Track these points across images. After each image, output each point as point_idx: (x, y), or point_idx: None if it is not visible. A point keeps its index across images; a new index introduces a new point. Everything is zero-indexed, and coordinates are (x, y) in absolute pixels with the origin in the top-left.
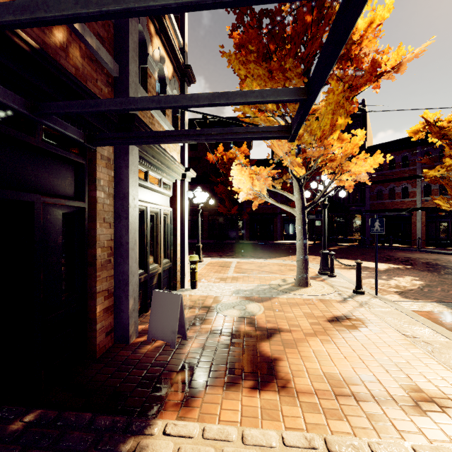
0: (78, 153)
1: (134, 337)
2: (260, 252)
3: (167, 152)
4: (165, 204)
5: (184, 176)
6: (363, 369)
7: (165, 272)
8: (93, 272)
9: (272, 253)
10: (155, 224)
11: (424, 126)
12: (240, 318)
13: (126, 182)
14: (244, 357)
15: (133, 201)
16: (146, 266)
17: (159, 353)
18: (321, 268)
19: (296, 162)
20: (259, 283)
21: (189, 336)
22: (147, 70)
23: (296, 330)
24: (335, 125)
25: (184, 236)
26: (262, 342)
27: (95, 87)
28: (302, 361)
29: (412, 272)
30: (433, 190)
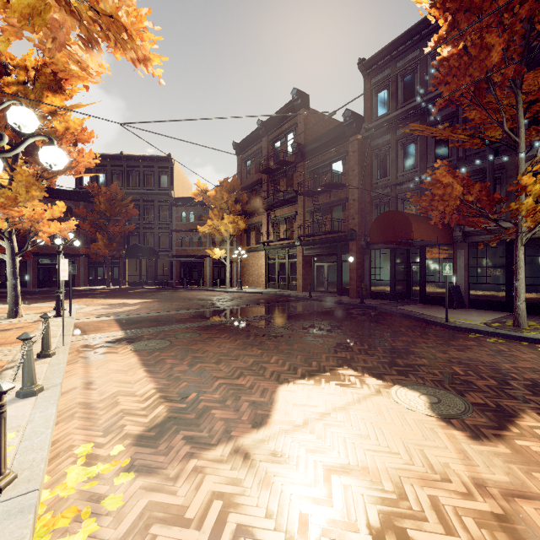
0: None
1: None
2: (31, 299)
3: None
4: None
5: None
6: None
7: None
8: None
9: (44, 299)
10: None
11: (199, 191)
12: None
13: None
14: None
15: None
16: None
17: None
18: (55, 304)
19: None
20: None
21: None
22: None
23: None
24: (18, 199)
25: None
26: None
27: None
28: None
29: (150, 303)
30: (217, 241)
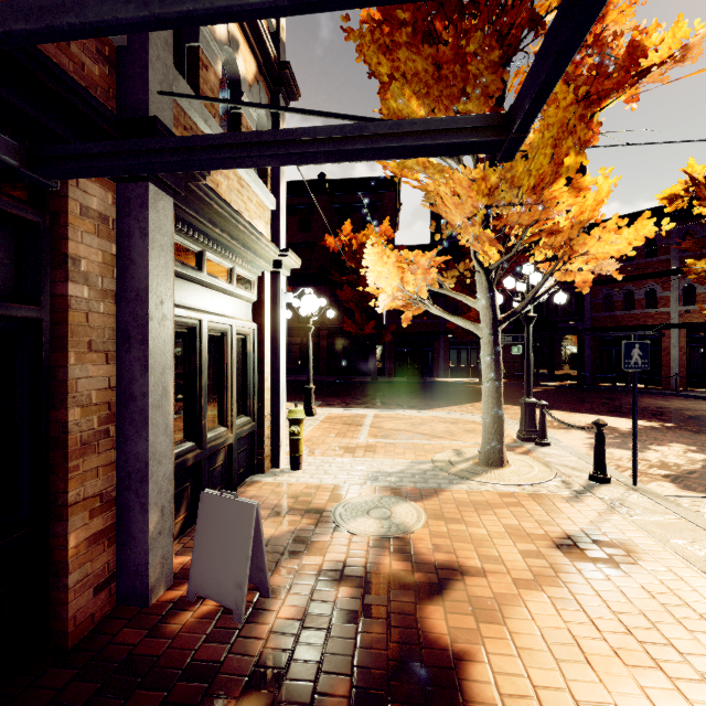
0: (23, 199)
1: (162, 590)
2: (413, 397)
3: (240, 216)
4: (242, 316)
5: (279, 265)
6: (666, 691)
7: (242, 442)
8: (61, 460)
9: (432, 400)
10: (222, 354)
11: (686, 186)
12: (381, 537)
13: (142, 267)
14: (391, 647)
15: (160, 307)
16: (200, 434)
17: (207, 634)
18: (523, 428)
19: (486, 235)
20: (414, 458)
21: (276, 585)
22: (200, 52)
23: (495, 571)
24: (563, 163)
25: (279, 374)
26: (427, 602)
27: (64, 56)
28: (521, 663)
29: (679, 435)
30: (699, 294)
